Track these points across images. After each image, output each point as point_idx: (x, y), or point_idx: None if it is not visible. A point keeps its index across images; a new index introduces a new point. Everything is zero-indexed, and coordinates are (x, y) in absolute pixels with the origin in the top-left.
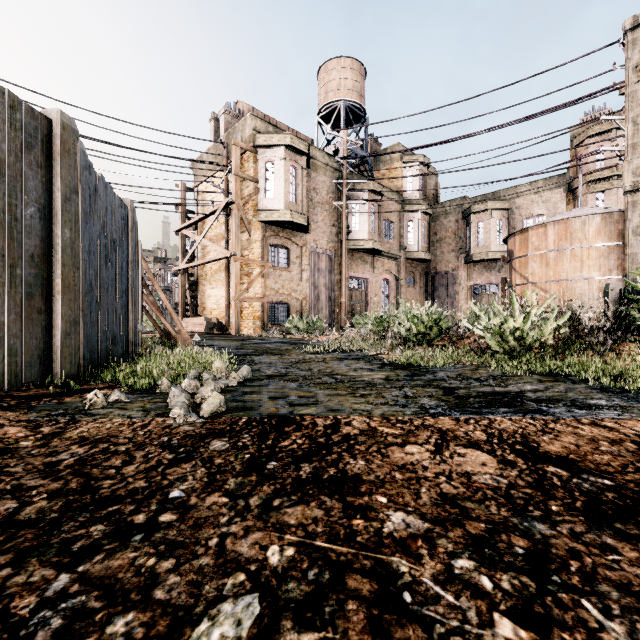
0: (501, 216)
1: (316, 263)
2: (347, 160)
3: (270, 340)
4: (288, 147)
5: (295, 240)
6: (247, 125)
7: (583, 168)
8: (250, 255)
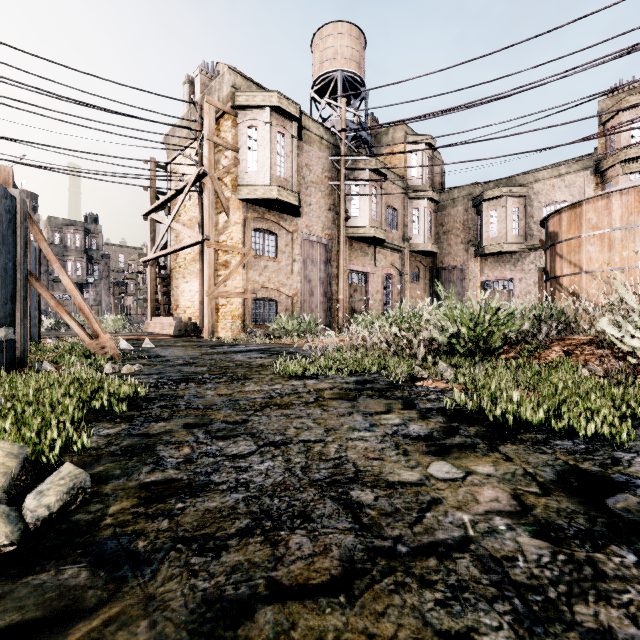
0: (517, 203)
1: (309, 253)
2: (345, 134)
3: (247, 347)
4: (275, 109)
5: (284, 224)
6: (225, 82)
7: (614, 146)
8: (228, 240)
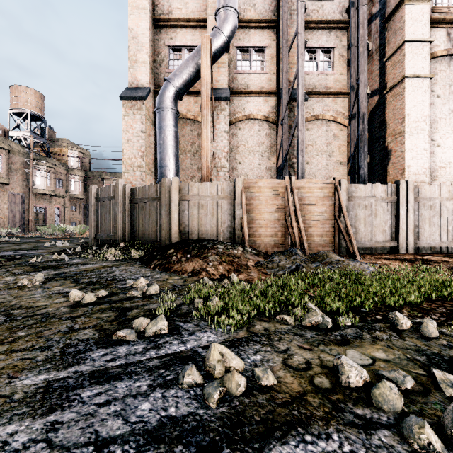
0: None
1: (13, 199)
2: (33, 150)
3: None
4: None
5: None
6: None
7: None
8: None
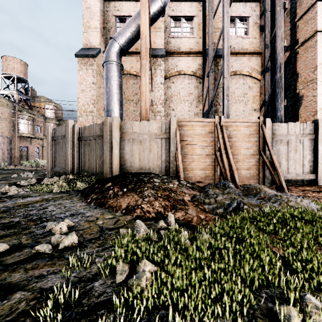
0: None
1: (2, 140)
2: (18, 103)
3: None
4: None
5: None
6: None
7: None
8: None
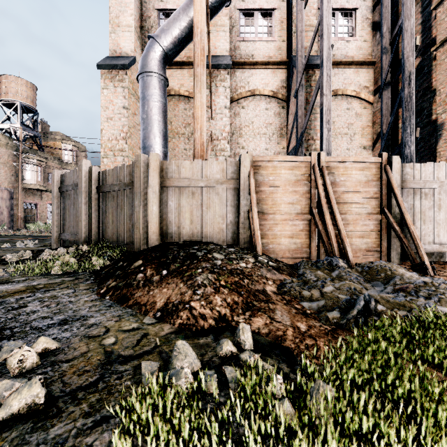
0: None
1: (0, 195)
2: (22, 142)
3: None
4: None
5: None
6: None
7: None
8: None
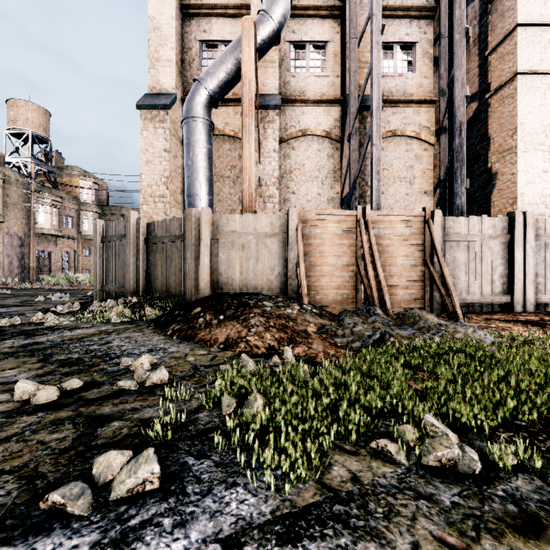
0: None
1: (9, 241)
2: (35, 179)
3: None
4: None
5: None
6: None
7: None
8: None
